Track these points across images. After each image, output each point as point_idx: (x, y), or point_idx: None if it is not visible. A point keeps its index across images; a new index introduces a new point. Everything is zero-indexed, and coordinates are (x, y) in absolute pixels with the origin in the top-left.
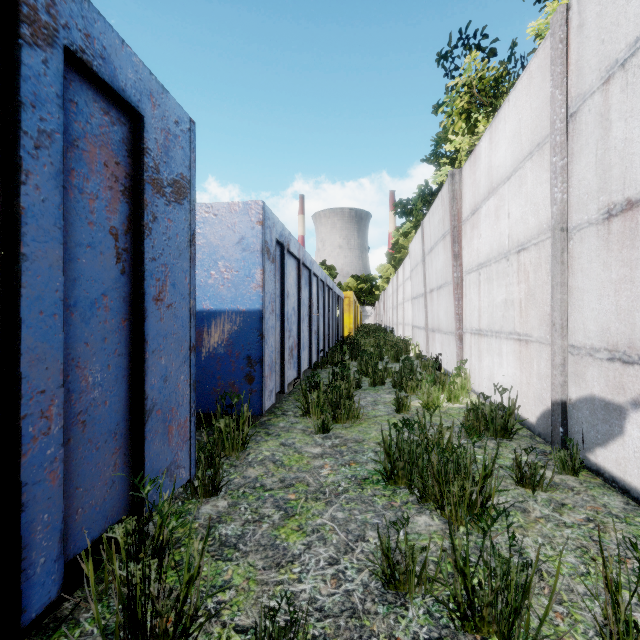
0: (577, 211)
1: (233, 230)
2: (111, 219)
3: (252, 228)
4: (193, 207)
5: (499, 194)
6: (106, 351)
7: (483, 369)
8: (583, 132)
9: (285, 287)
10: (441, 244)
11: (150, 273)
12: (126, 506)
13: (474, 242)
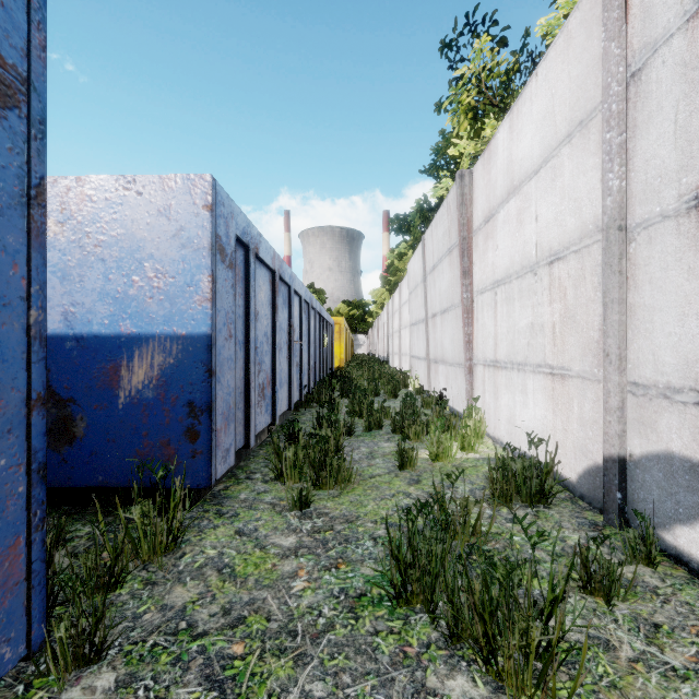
0: (643, 202)
1: (167, 216)
2: None
3: (196, 214)
4: (39, 134)
5: (523, 193)
6: None
7: (501, 409)
8: (653, 94)
9: (252, 304)
10: (446, 260)
11: None
12: None
13: (488, 255)
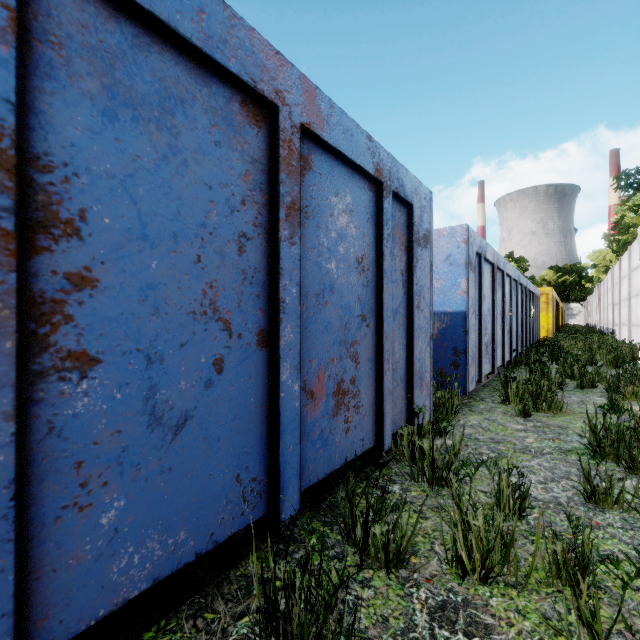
0: None
1: (441, 250)
2: (401, 266)
3: (457, 247)
4: (431, 247)
5: None
6: (399, 335)
7: None
8: None
9: (482, 291)
10: None
11: (415, 292)
12: (405, 420)
13: None
